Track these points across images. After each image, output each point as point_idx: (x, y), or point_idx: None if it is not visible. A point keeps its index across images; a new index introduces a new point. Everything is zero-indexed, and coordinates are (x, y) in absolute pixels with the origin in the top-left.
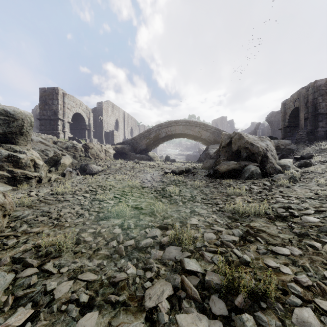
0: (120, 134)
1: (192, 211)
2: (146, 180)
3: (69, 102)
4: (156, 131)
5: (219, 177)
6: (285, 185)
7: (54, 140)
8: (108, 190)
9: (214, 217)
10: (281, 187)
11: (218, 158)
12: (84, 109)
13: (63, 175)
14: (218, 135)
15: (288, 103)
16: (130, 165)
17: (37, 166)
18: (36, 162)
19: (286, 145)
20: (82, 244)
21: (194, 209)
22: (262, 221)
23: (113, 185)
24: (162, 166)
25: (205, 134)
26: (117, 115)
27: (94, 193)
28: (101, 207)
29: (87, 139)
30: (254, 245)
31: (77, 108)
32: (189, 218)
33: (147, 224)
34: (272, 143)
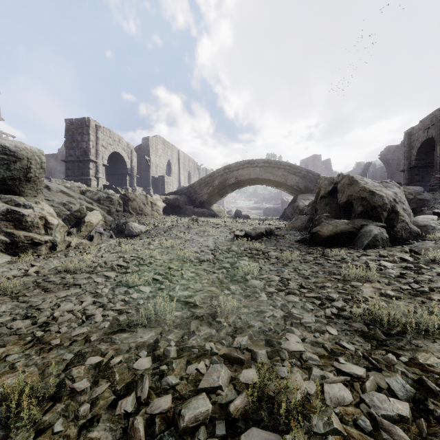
0: (174, 180)
1: (286, 315)
2: (207, 247)
3: (104, 137)
4: (221, 176)
5: (320, 244)
6: None
7: (82, 189)
8: (146, 265)
9: (333, 333)
10: (435, 265)
11: (314, 214)
12: (124, 146)
13: (89, 238)
14: (311, 180)
15: (416, 133)
16: (184, 223)
17: (49, 227)
18: (47, 221)
19: (417, 194)
20: (63, 401)
21: (290, 309)
22: None
23: (156, 257)
24: (231, 225)
25: (291, 179)
26: (170, 155)
27: (123, 272)
28: (127, 301)
29: (128, 187)
30: None
31: (115, 146)
32: (283, 334)
33: (202, 344)
34: (402, 191)
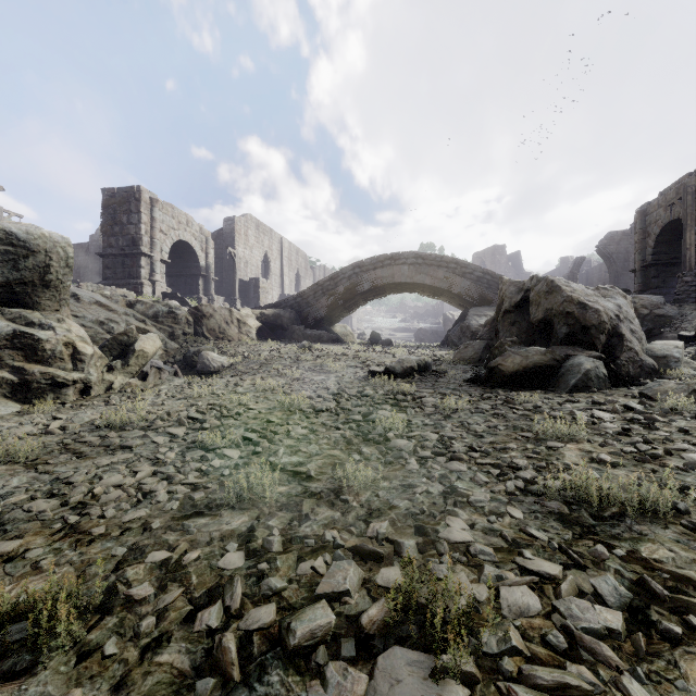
0: (274, 285)
1: (448, 490)
2: (327, 390)
3: (163, 218)
4: (349, 278)
5: (501, 385)
6: (687, 411)
7: (130, 300)
8: (233, 417)
9: (516, 516)
10: (676, 416)
11: (493, 338)
12: (195, 232)
13: (142, 377)
14: (489, 285)
15: (654, 212)
16: (291, 353)
17: (79, 358)
18: (76, 349)
19: (654, 307)
20: (116, 613)
21: (454, 482)
22: (675, 539)
23: (247, 405)
24: (364, 356)
25: (459, 284)
26: (267, 246)
27: (197, 427)
28: (205, 471)
29: (201, 296)
30: (692, 656)
31: (181, 231)
32: (442, 518)
33: (321, 533)
34: (629, 303)
